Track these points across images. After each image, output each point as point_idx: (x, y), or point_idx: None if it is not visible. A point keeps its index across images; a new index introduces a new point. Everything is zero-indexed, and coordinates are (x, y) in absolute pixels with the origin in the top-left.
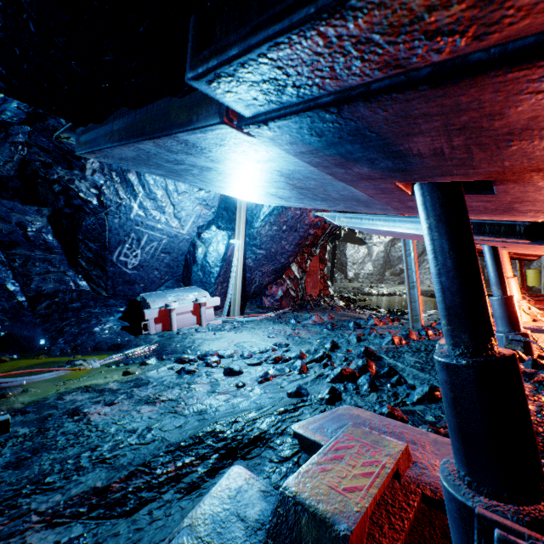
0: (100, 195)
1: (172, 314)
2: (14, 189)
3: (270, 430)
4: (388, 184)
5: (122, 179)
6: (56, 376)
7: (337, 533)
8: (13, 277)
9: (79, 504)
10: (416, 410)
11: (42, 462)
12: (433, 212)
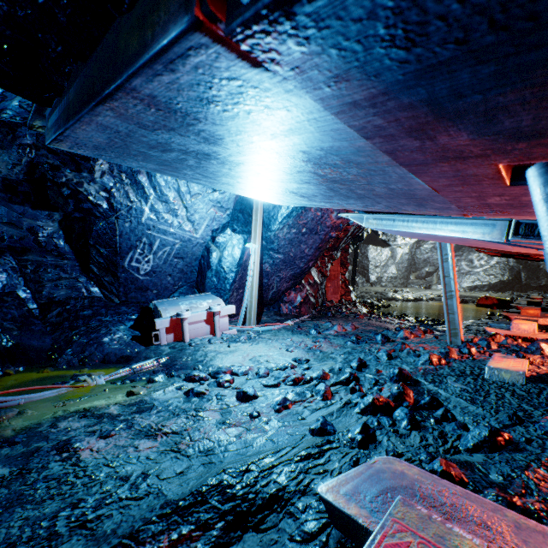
0: (110, 198)
1: (184, 324)
2: (23, 193)
3: (290, 486)
4: (482, 168)
5: (132, 181)
6: (57, 395)
7: None
8: (24, 284)
9: None
10: (475, 463)
11: (11, 523)
12: None
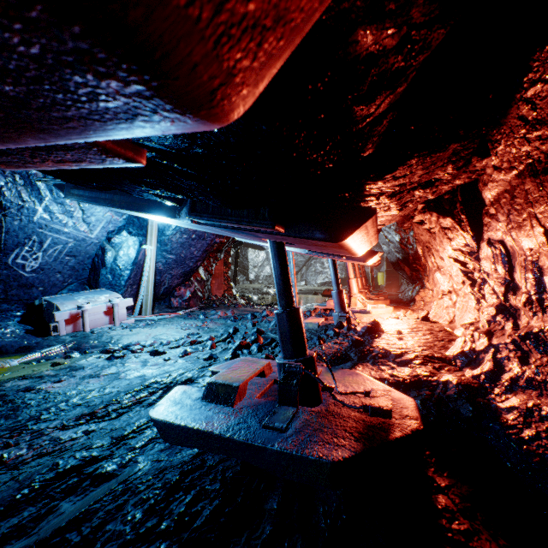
0: None
1: (84, 315)
2: None
3: (195, 376)
4: (257, 238)
5: (27, 183)
6: None
7: (234, 386)
8: None
9: (78, 420)
10: None
11: (28, 413)
12: (273, 252)
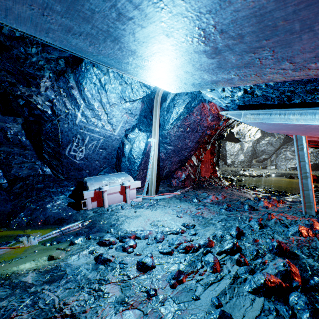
0: (53, 106)
1: (103, 195)
2: None
3: None
4: None
5: (68, 94)
6: None
7: None
8: None
9: None
10: None
11: None
12: None
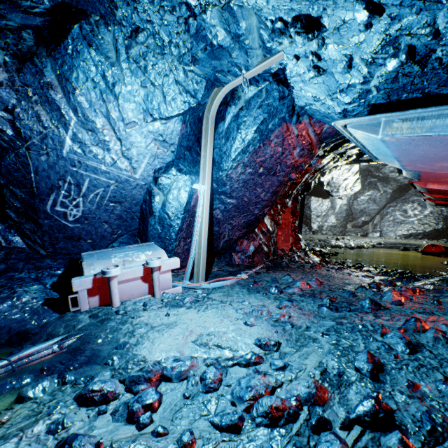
0: (14, 120)
1: (111, 284)
2: None
3: None
4: None
5: (43, 99)
6: None
7: None
8: None
9: None
10: None
11: None
12: None
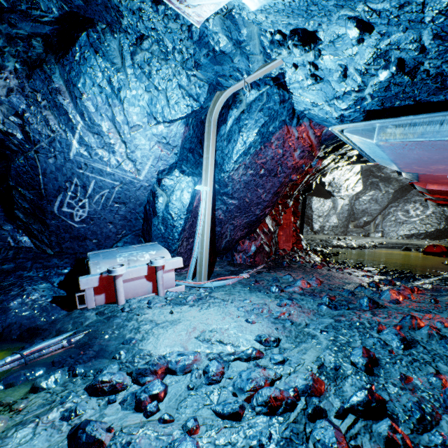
0: (24, 125)
1: (116, 283)
2: None
3: None
4: None
5: (51, 104)
6: None
7: None
8: None
9: None
10: None
11: None
12: None
